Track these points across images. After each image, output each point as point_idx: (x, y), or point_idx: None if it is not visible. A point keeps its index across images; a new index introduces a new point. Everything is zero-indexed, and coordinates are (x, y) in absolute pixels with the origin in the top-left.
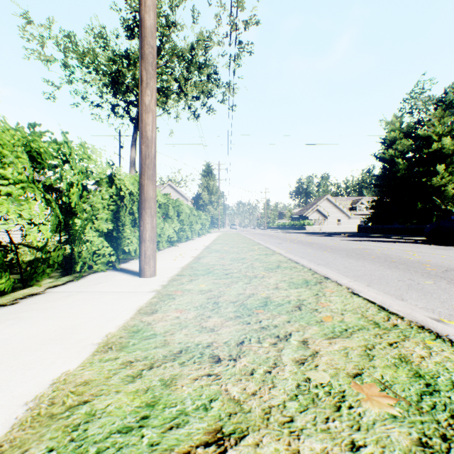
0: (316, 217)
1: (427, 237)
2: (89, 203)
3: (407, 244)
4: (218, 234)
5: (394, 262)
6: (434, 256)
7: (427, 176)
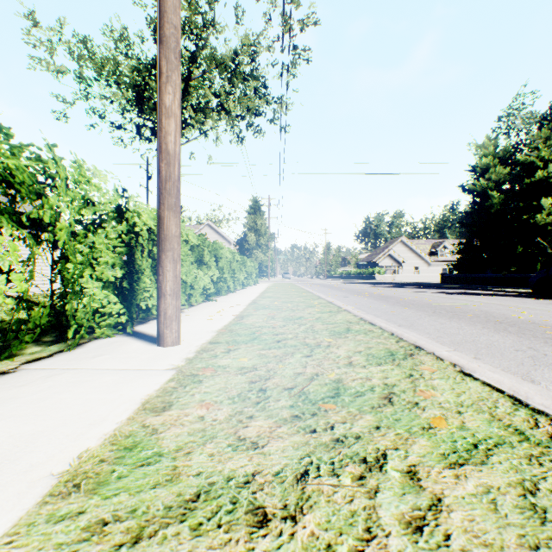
0: (387, 264)
1: (532, 289)
2: (90, 244)
3: (508, 298)
4: (267, 285)
5: (501, 323)
6: (550, 314)
7: (529, 212)
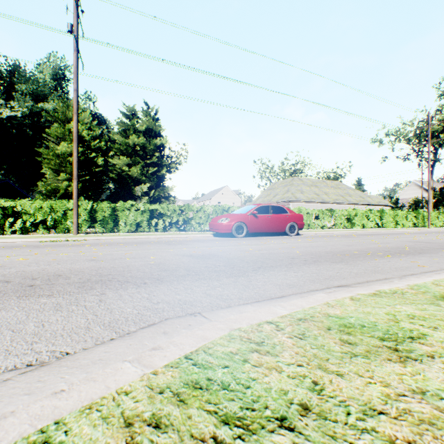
0: None
1: None
2: (419, 219)
3: None
4: None
5: None
6: None
7: None
